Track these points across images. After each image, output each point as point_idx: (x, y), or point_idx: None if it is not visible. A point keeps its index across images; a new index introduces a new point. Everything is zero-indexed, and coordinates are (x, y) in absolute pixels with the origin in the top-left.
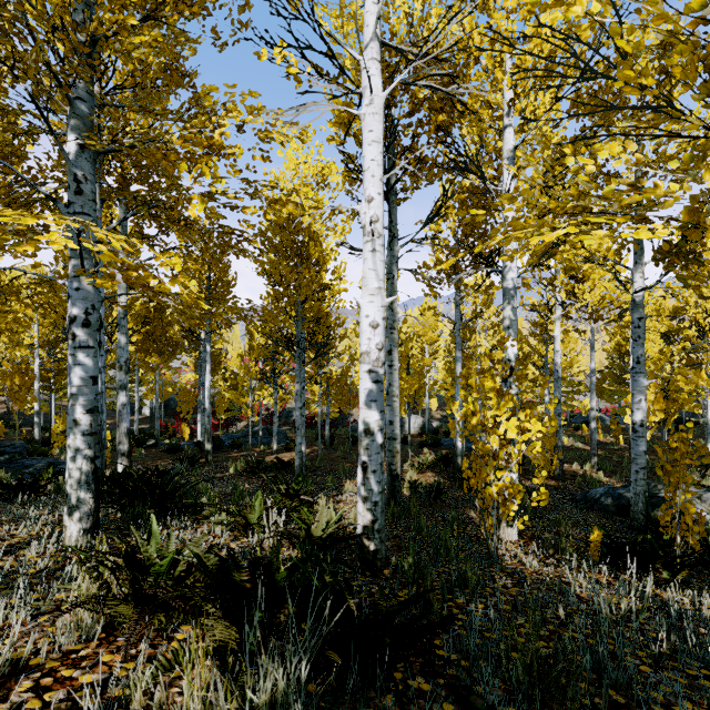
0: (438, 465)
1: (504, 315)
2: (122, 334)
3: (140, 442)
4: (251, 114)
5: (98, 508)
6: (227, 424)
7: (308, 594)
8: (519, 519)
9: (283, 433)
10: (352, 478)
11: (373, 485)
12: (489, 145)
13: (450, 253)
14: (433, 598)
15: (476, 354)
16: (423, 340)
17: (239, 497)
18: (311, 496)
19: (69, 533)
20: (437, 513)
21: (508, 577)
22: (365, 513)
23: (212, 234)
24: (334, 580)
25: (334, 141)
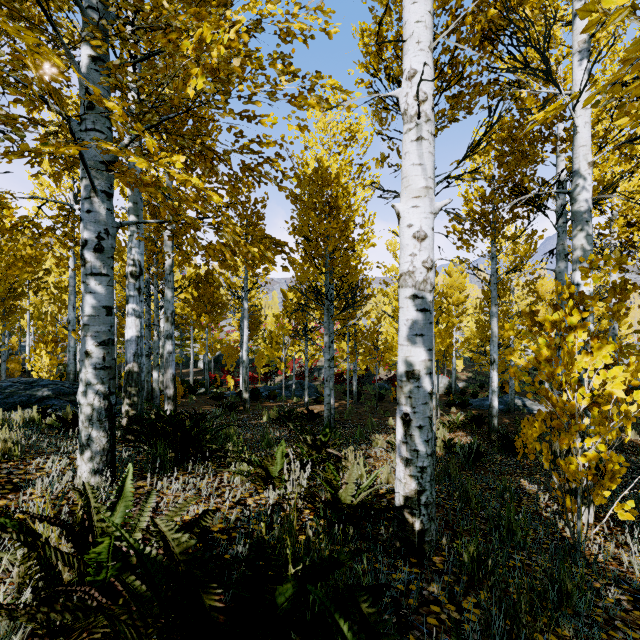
0: (470, 425)
1: (574, 245)
2: (168, 288)
3: (192, 389)
4: (269, 3)
5: (111, 448)
6: (266, 377)
7: (332, 633)
8: (619, 504)
9: (314, 387)
10: (380, 433)
11: (418, 444)
12: (555, 38)
13: (484, 204)
14: (533, 637)
15: (510, 312)
16: (449, 301)
17: (267, 445)
18: (339, 449)
19: (81, 472)
20: (480, 478)
21: (614, 587)
22: (407, 479)
23: (249, 202)
24: (377, 613)
25: (363, 83)
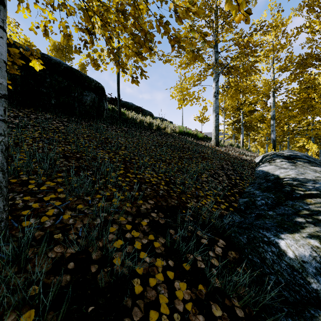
0: None
1: None
2: None
3: None
4: None
5: None
6: None
7: None
8: None
9: None
10: None
11: None
12: None
13: None
14: None
15: None
16: None
17: None
18: None
19: None
20: None
21: None
22: None
23: None
24: None
25: None
